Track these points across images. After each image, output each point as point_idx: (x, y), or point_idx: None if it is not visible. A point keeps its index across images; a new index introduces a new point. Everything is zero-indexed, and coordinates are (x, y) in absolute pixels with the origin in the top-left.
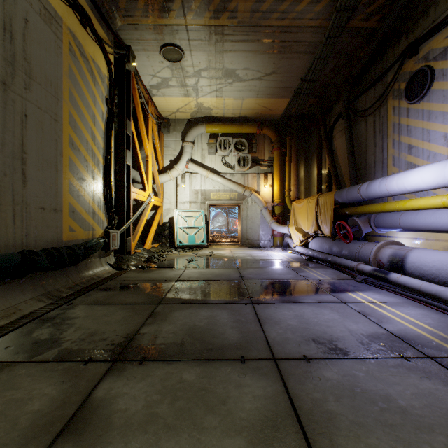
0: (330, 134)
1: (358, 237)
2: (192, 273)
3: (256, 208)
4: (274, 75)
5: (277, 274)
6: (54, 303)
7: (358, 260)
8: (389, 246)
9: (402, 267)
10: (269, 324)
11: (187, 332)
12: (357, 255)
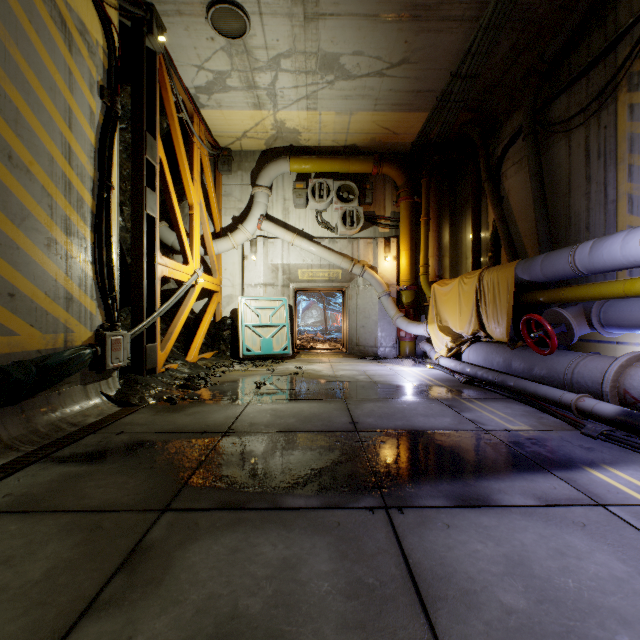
0: (496, 171)
1: (564, 344)
2: (260, 413)
3: (372, 294)
4: (405, 67)
5: (421, 415)
6: None
7: (571, 387)
8: None
9: None
10: (449, 607)
11: None
12: (568, 379)
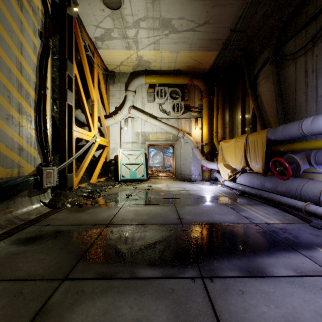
0: (254, 82)
1: (294, 174)
2: (127, 212)
3: (188, 147)
4: (206, 26)
5: (217, 213)
6: None
7: (300, 198)
8: None
9: None
10: None
11: None
12: (298, 193)
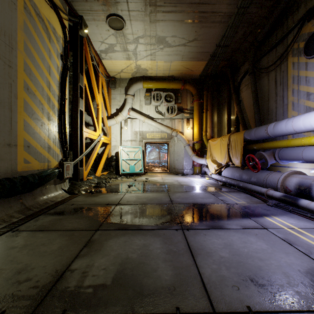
0: (237, 88)
1: (264, 167)
2: (131, 197)
3: (181, 145)
4: (195, 42)
5: (200, 198)
6: (1, 229)
7: (266, 186)
8: (294, 175)
9: (310, 193)
10: (202, 256)
11: (118, 267)
12: (265, 182)
